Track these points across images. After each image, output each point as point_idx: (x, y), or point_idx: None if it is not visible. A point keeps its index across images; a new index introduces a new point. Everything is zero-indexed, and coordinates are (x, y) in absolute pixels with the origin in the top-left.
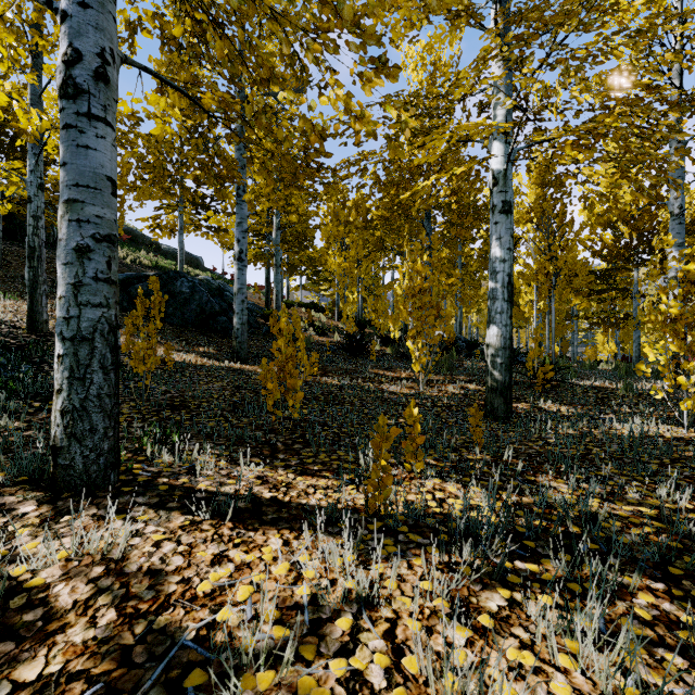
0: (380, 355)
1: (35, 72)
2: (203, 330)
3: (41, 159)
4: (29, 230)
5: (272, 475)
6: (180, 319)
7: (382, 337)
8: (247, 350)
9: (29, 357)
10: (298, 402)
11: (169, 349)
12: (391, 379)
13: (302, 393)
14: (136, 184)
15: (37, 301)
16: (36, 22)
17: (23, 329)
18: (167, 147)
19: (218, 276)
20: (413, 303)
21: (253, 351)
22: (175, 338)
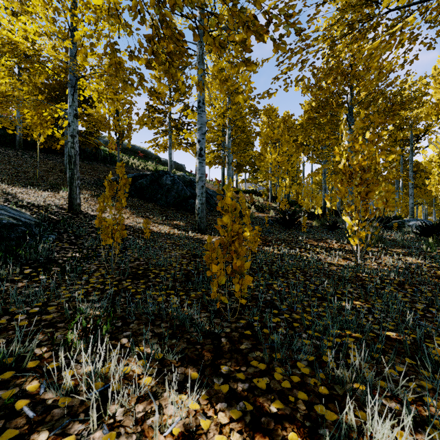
0: (308, 227)
1: (72, 41)
2: (179, 209)
3: (76, 97)
4: (69, 145)
5: (206, 426)
6: (165, 202)
7: (308, 212)
8: (205, 223)
9: (58, 229)
10: (245, 287)
11: (147, 223)
12: (325, 249)
13: (250, 278)
14: (138, 114)
15: (73, 191)
16: (73, 8)
17: (66, 209)
18: (162, 95)
19: (193, 175)
20: (348, 181)
21: (211, 224)
22: (159, 214)
